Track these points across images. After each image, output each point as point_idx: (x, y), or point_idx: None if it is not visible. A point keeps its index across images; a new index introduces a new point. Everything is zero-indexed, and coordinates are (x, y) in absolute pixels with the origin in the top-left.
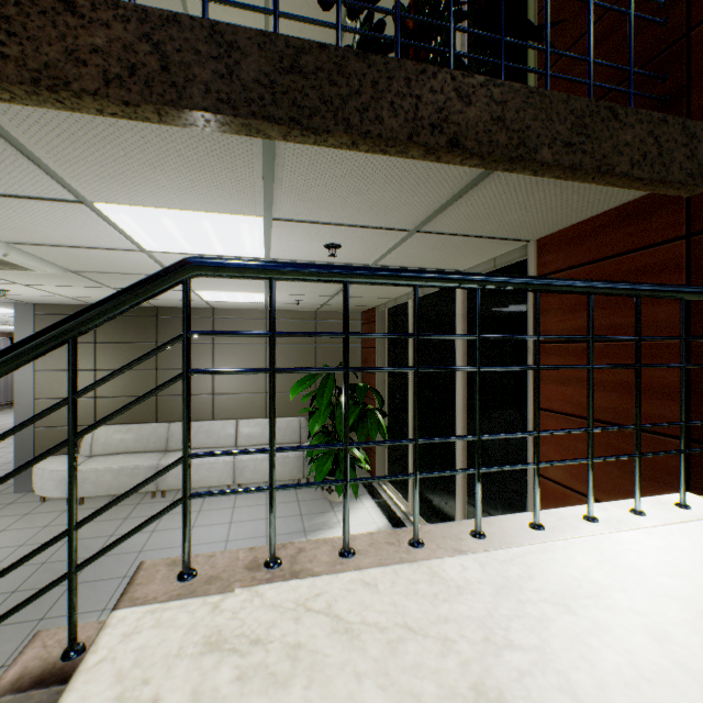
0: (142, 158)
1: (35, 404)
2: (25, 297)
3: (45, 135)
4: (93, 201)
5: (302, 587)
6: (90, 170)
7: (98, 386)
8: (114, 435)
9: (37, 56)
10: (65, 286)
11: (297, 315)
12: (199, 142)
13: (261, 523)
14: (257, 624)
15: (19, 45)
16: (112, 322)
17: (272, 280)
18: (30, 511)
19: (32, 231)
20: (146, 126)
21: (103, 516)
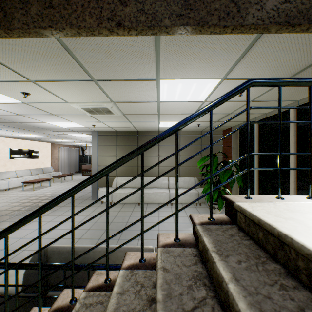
0: (196, 55)
1: (97, 168)
2: (97, 128)
3: (170, 50)
4: (160, 79)
5: (305, 204)
6: (172, 64)
7: (219, 127)
8: (123, 180)
9: (198, 15)
10: (114, 122)
11: (193, 133)
12: (226, 43)
13: (186, 218)
14: (302, 209)
15: (193, 13)
16: (122, 137)
17: (280, 86)
18: (99, 205)
19: (127, 96)
20: (211, 39)
21: (124, 210)
